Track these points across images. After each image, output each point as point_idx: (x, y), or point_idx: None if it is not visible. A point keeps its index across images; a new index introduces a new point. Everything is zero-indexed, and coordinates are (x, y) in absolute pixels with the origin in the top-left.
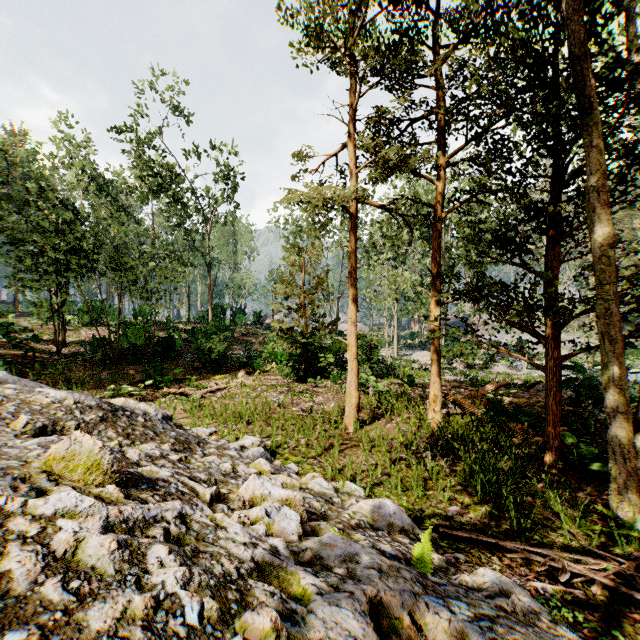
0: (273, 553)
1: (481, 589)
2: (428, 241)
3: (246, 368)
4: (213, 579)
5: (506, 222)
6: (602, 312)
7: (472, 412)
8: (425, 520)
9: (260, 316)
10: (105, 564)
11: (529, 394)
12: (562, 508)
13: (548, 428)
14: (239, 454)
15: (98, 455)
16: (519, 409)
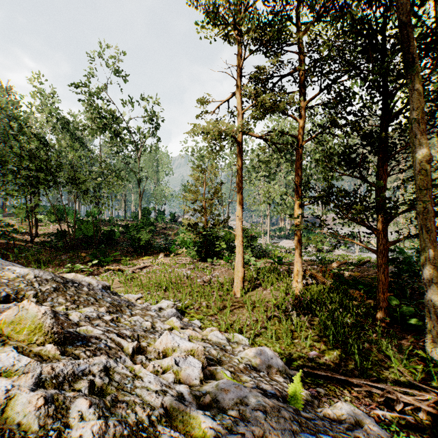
0: (179, 398)
1: (340, 419)
2: (290, 164)
3: (164, 252)
4: (126, 428)
5: (350, 146)
6: (421, 210)
7: (323, 282)
8: (293, 362)
9: (175, 216)
10: (32, 419)
11: (361, 269)
12: (391, 352)
13: (379, 294)
14: (157, 314)
15: (41, 319)
16: (356, 280)
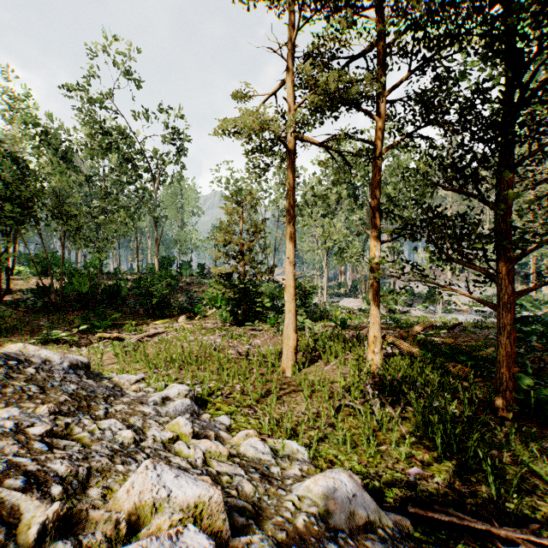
0: None
1: None
2: (354, 200)
3: (187, 313)
4: None
5: (462, 143)
6: None
7: (410, 353)
8: (386, 492)
9: (204, 267)
10: None
11: (452, 334)
12: (538, 465)
13: (501, 369)
14: (156, 410)
15: None
16: (455, 349)
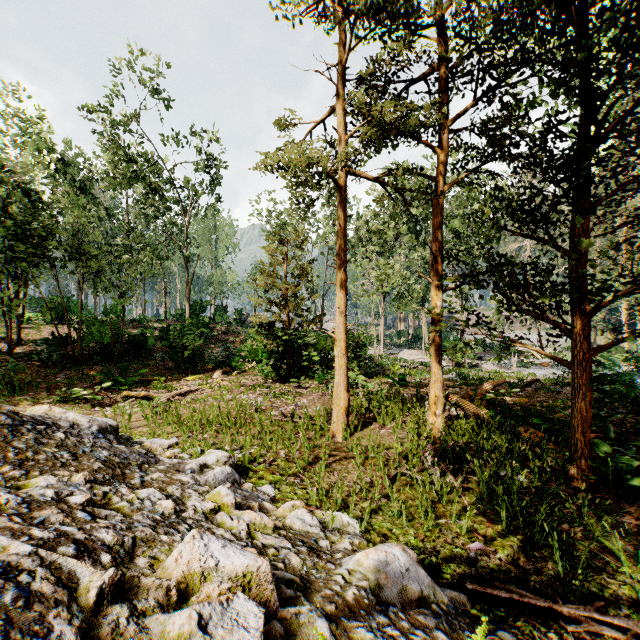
0: None
1: None
2: (415, 236)
3: (223, 368)
4: None
5: (531, 184)
6: None
7: (477, 415)
8: (444, 568)
9: (242, 314)
10: None
11: (527, 393)
12: (611, 541)
13: (576, 435)
14: (194, 479)
15: None
16: (528, 411)
